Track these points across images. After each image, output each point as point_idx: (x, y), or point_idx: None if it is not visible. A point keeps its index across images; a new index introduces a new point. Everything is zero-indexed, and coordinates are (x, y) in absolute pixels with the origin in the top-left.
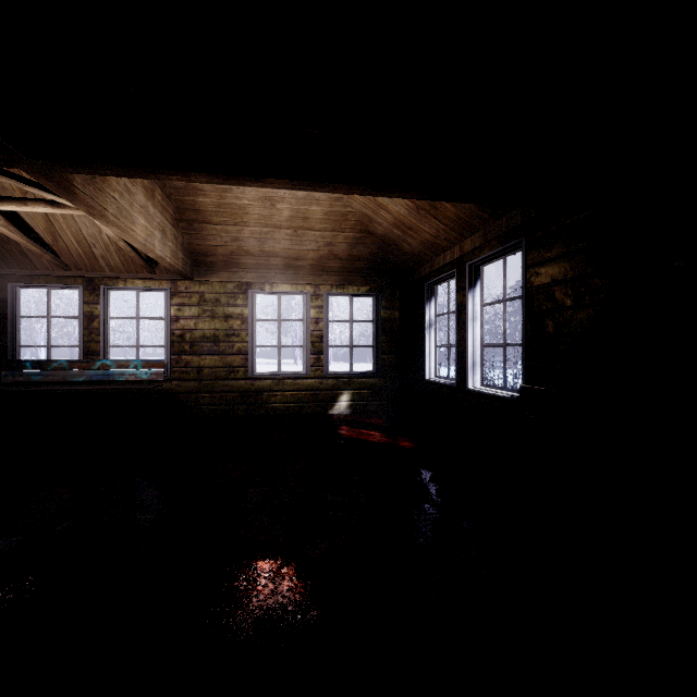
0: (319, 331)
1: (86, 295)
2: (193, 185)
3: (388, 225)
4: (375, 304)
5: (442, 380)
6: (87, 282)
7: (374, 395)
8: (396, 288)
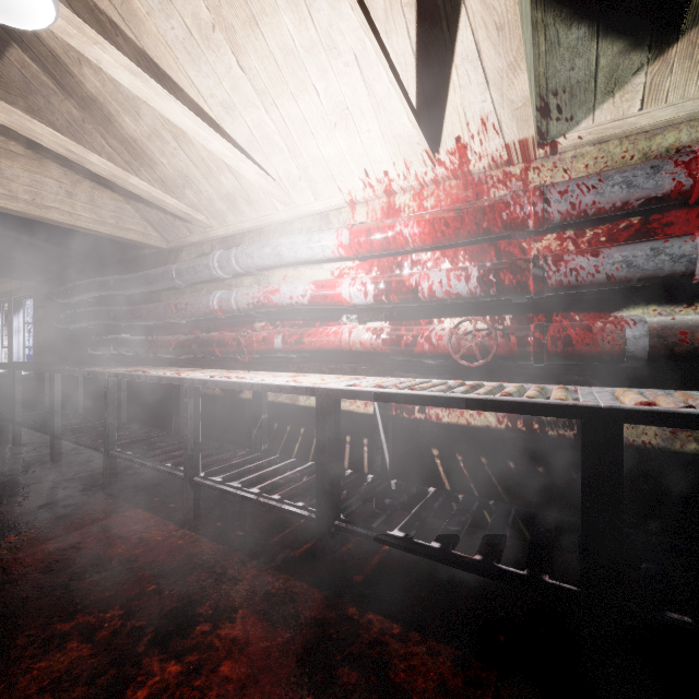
0: None
1: None
2: None
3: None
4: None
5: (3, 371)
6: None
7: None
8: None
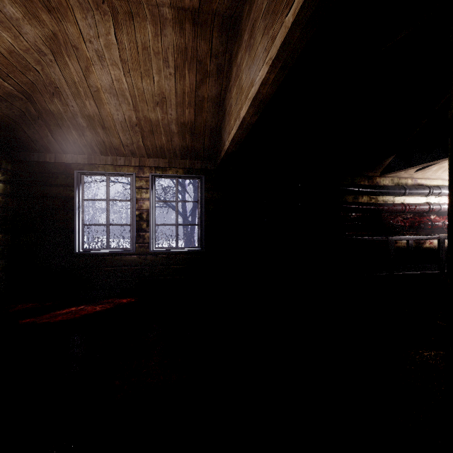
0: None
1: None
2: None
3: (77, 112)
4: None
5: (107, 250)
6: None
7: None
8: (5, 159)
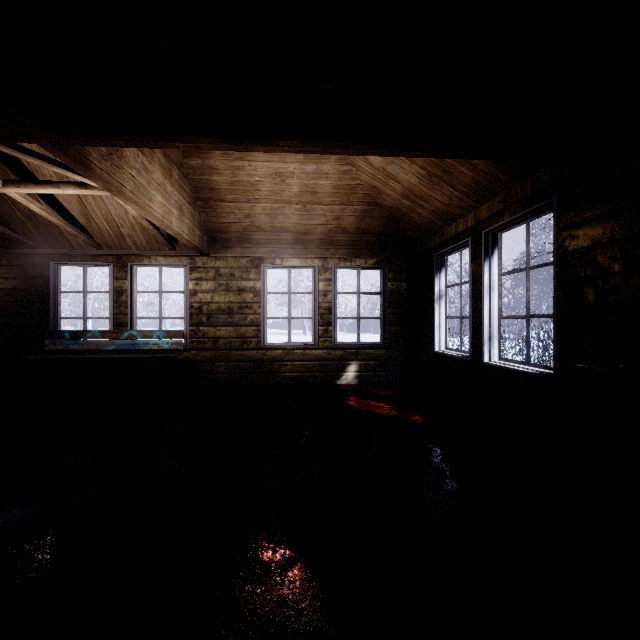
0: (327, 303)
1: (116, 272)
2: (208, 164)
3: (397, 196)
4: (382, 276)
5: (454, 353)
6: (117, 260)
7: (381, 366)
8: (404, 260)
